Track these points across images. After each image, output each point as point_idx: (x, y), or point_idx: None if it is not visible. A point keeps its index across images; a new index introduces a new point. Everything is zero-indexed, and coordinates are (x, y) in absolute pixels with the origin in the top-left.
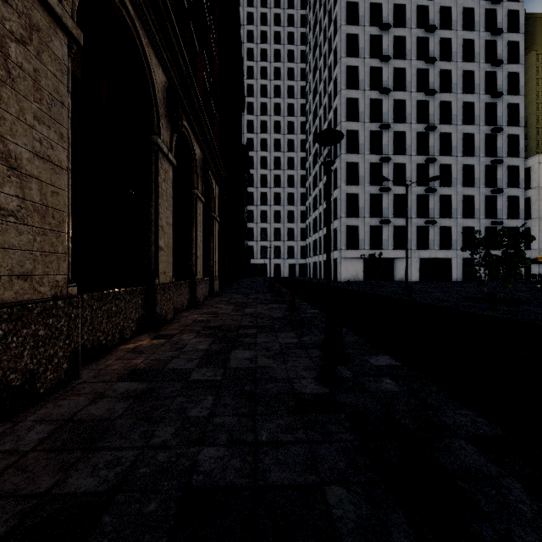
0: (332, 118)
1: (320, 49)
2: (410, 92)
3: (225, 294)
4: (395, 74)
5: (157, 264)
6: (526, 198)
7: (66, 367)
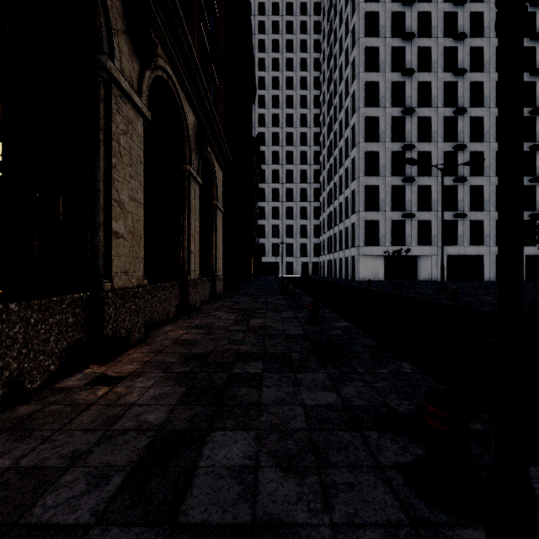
0: (349, 105)
1: (335, 34)
2: (436, 73)
3: (230, 296)
4: (419, 54)
5: (110, 259)
6: None
7: None
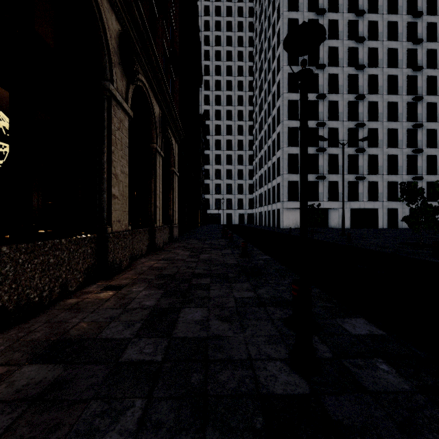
0: (275, 90)
1: (265, 34)
2: (342, 67)
3: (184, 239)
4: (329, 52)
5: (110, 212)
6: None
7: None
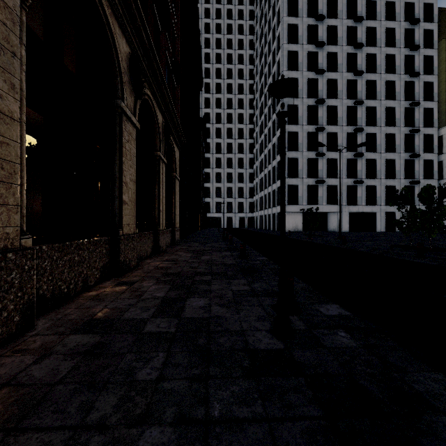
0: None
1: (265, 38)
2: (341, 73)
3: (185, 242)
4: (328, 58)
5: (121, 217)
6: (439, 162)
7: (18, 320)
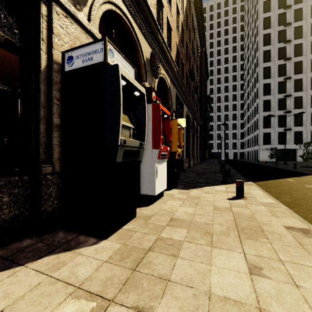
0: (255, 77)
1: (250, 38)
2: (306, 55)
3: (201, 164)
4: (295, 48)
5: (190, 154)
6: None
7: (186, 168)
